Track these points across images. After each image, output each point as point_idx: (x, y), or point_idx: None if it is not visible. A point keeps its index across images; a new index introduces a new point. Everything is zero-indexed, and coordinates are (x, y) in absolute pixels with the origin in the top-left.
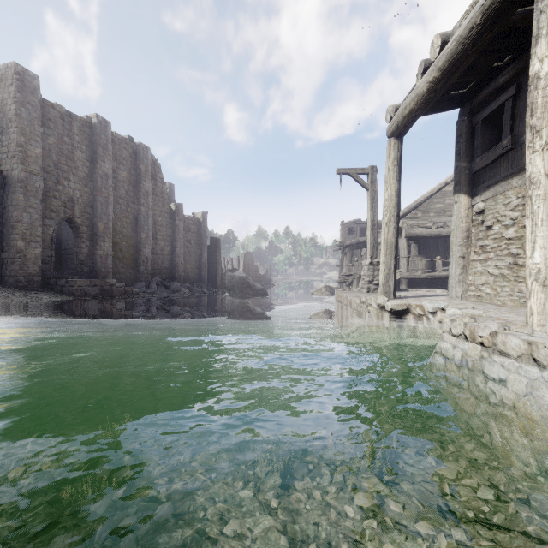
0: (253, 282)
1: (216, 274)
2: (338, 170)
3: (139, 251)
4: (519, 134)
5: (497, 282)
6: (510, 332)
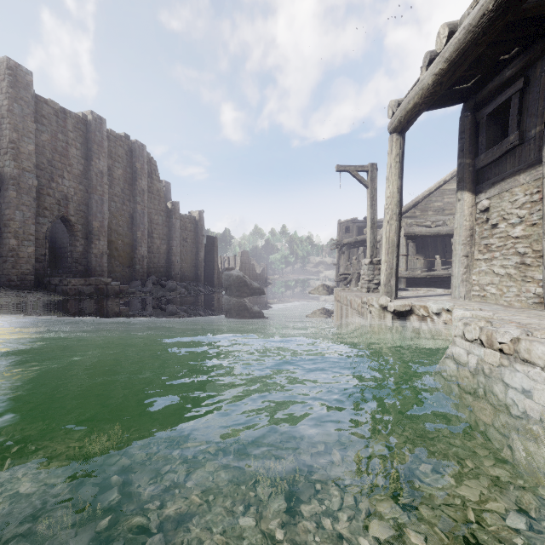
0: (250, 281)
1: (212, 273)
2: (337, 168)
3: (135, 249)
4: (527, 128)
5: (502, 282)
6: (535, 339)
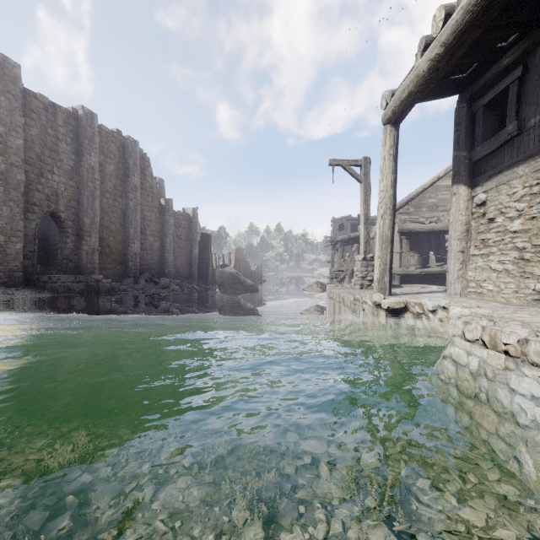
0: (244, 278)
1: (206, 270)
2: (330, 162)
3: (128, 246)
4: (526, 118)
5: (500, 278)
6: None
